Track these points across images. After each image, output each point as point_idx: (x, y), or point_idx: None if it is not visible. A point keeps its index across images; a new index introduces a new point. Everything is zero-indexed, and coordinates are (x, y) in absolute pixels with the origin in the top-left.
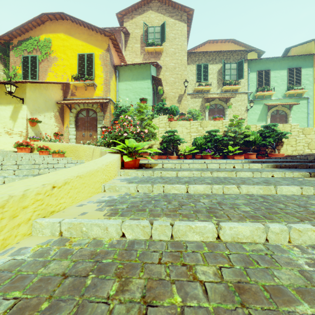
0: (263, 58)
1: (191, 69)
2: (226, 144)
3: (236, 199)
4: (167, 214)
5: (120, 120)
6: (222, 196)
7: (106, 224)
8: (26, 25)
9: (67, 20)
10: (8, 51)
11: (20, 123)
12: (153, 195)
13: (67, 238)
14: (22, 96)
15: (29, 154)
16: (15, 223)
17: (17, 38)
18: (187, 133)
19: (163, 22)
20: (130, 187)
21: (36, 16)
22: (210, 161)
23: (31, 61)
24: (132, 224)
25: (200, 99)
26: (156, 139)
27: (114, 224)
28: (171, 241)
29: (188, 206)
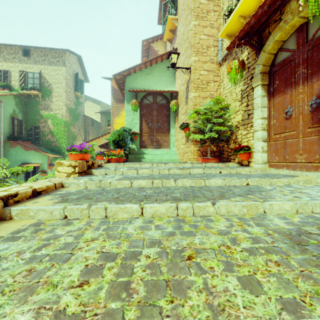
0: None
1: None
2: None
3: None
4: None
5: None
6: None
7: None
8: None
9: None
10: None
11: None
12: None
13: None
14: None
15: None
16: None
17: None
18: None
19: None
20: None
21: None
22: None
23: None
24: None
25: (243, 53)
26: None
27: None
28: None
29: None
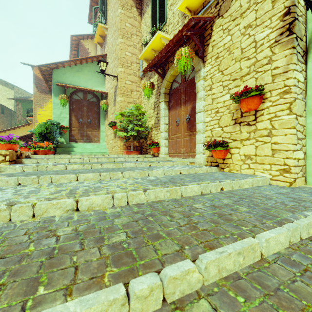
0: None
1: (146, 19)
2: None
3: None
4: None
5: None
6: None
7: None
8: None
9: None
10: None
11: None
12: None
13: None
14: None
15: None
16: None
17: None
18: None
19: None
20: None
21: None
22: None
23: None
24: None
25: (155, 76)
26: None
27: None
28: None
29: None
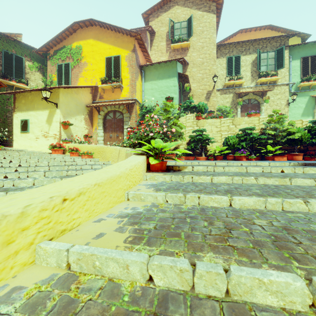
0: (309, 42)
1: (221, 62)
2: (263, 143)
3: (310, 221)
4: (212, 246)
5: (145, 120)
6: (284, 214)
7: (126, 260)
8: (61, 35)
9: (96, 26)
10: (45, 61)
11: (54, 126)
12: (186, 209)
13: (75, 275)
14: (56, 101)
15: (62, 156)
16: (10, 250)
17: (53, 48)
18: (217, 131)
19: (189, 16)
20: (158, 196)
21: (69, 26)
22: (249, 163)
23: (64, 68)
24: (164, 265)
25: (230, 94)
26: (183, 139)
27: (137, 261)
28: (227, 301)
29: (241, 232)
